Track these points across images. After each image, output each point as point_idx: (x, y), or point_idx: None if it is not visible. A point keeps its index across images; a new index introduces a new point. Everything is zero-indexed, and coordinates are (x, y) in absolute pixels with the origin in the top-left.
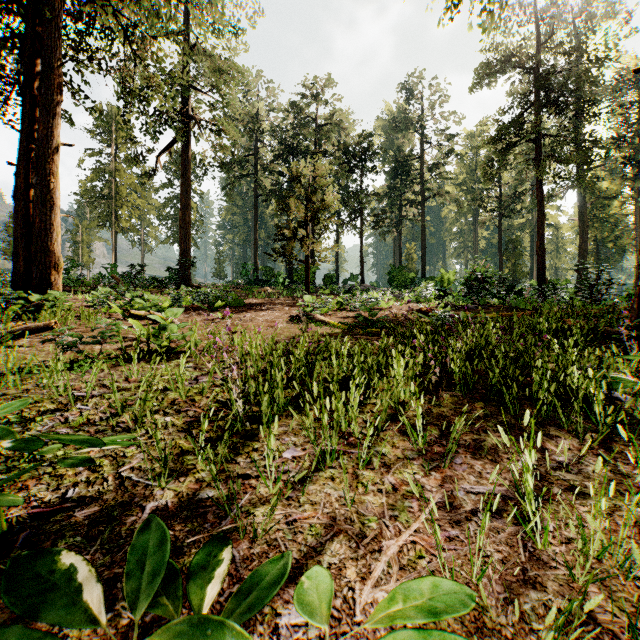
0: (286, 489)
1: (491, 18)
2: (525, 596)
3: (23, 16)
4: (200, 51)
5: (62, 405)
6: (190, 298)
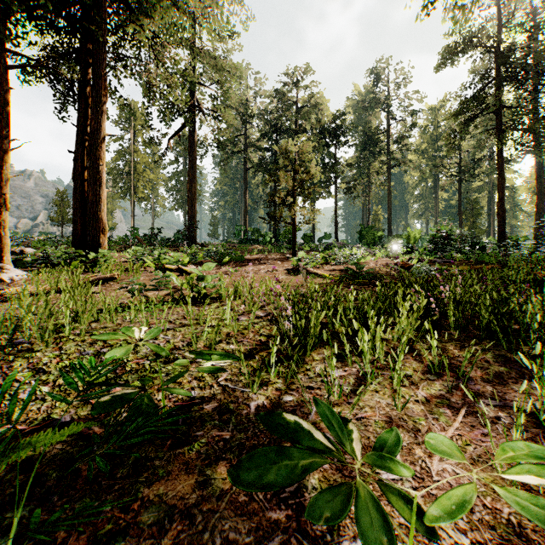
0: (344, 397)
1: (463, 12)
2: None
3: (83, 38)
4: (204, 53)
5: None
6: (202, 255)
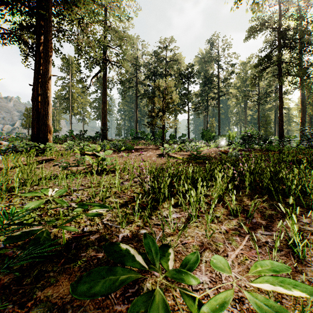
0: (177, 230)
1: (258, 6)
2: (297, 277)
3: (37, 18)
4: (112, 28)
5: (68, 193)
6: (109, 146)
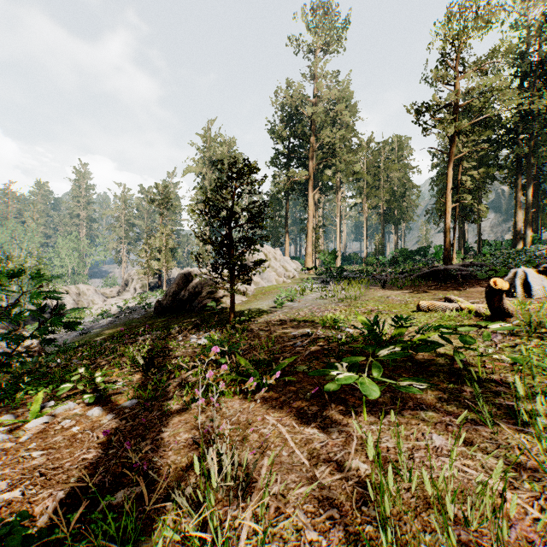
0: None
1: None
2: (451, 544)
3: None
4: None
5: None
6: None
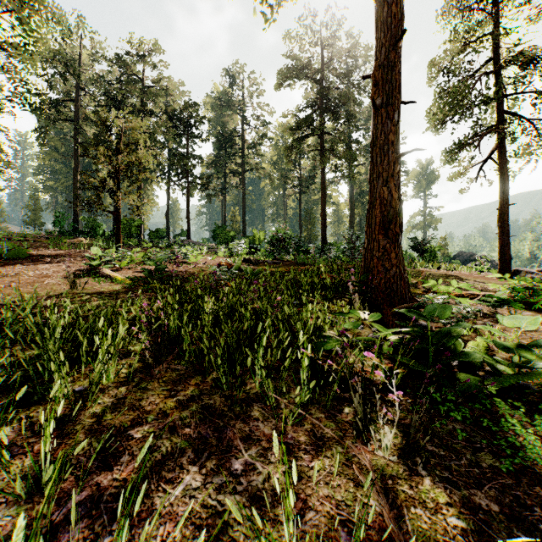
0: None
1: (273, 12)
2: None
3: None
4: None
5: None
6: None
